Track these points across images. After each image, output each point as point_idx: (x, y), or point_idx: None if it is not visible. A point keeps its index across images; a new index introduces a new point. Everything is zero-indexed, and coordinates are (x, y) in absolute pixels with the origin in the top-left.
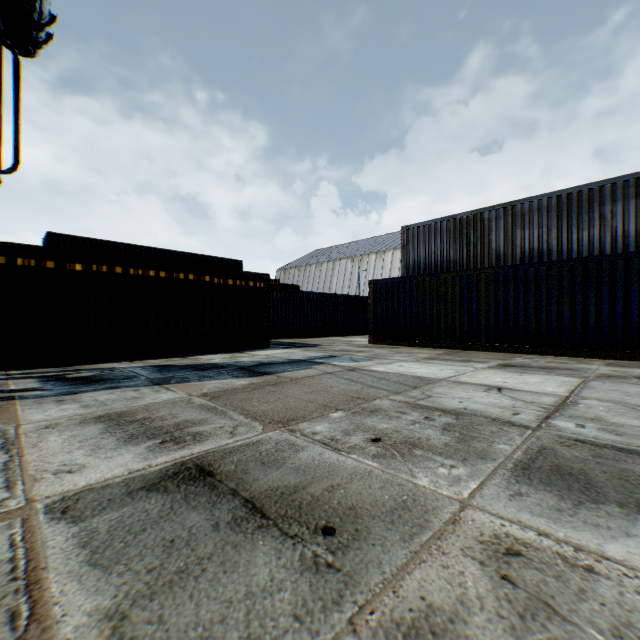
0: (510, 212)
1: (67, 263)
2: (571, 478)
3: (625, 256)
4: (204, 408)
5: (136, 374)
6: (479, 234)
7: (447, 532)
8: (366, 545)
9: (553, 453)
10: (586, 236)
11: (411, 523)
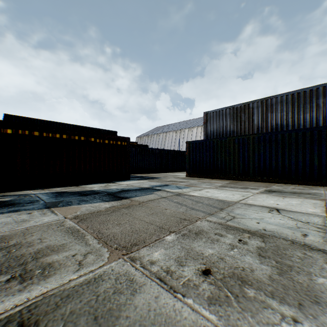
0: (264, 103)
1: (1, 128)
2: None
3: None
4: (69, 231)
5: (39, 199)
6: (247, 116)
7: None
8: None
9: None
10: (308, 116)
11: None
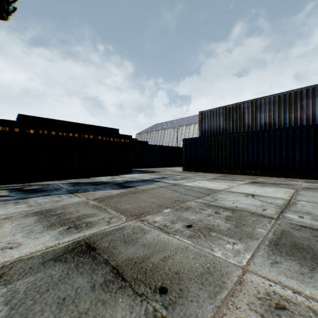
0: (254, 104)
1: (26, 129)
2: (304, 251)
3: (314, 126)
4: (94, 207)
5: (61, 187)
6: (238, 115)
7: (237, 291)
8: (187, 301)
9: (290, 234)
10: (293, 116)
11: (214, 284)
